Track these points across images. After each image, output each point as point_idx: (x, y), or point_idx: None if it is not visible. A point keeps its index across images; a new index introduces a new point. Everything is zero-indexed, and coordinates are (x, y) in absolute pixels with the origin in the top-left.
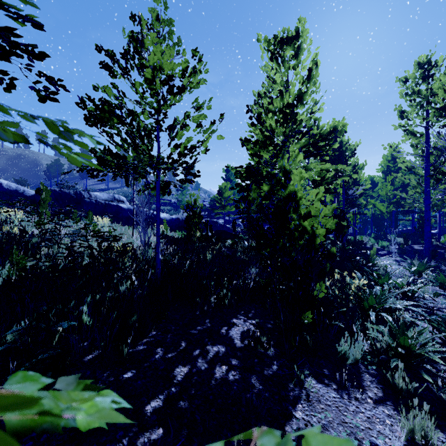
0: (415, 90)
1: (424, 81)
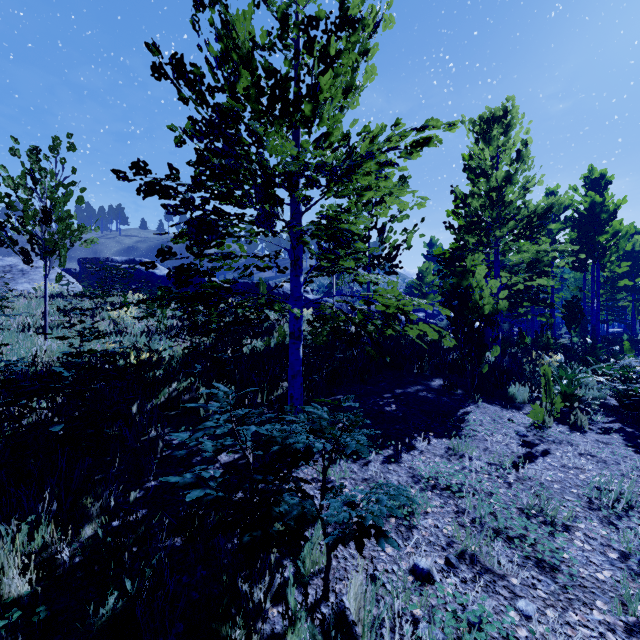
0: None
1: None
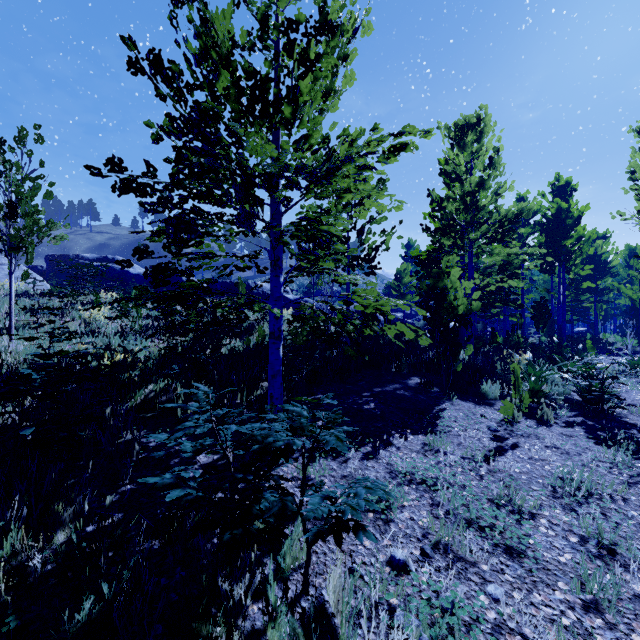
0: None
1: None
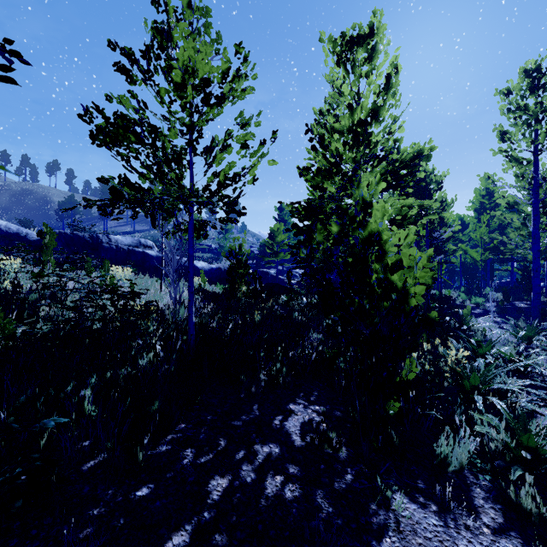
0: (521, 105)
1: (533, 93)
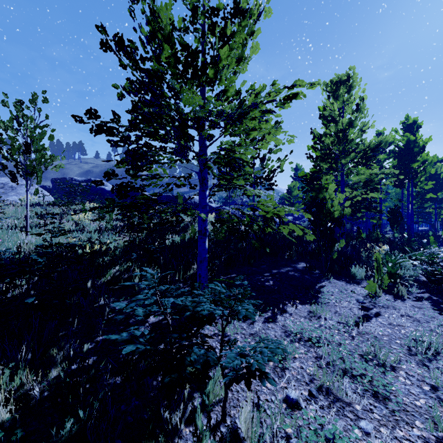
0: None
1: None
